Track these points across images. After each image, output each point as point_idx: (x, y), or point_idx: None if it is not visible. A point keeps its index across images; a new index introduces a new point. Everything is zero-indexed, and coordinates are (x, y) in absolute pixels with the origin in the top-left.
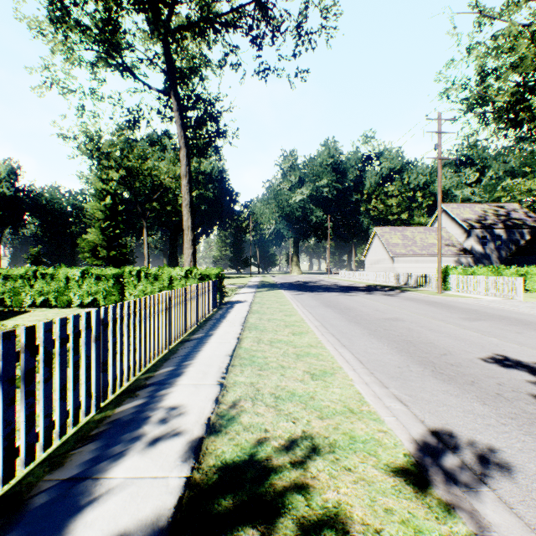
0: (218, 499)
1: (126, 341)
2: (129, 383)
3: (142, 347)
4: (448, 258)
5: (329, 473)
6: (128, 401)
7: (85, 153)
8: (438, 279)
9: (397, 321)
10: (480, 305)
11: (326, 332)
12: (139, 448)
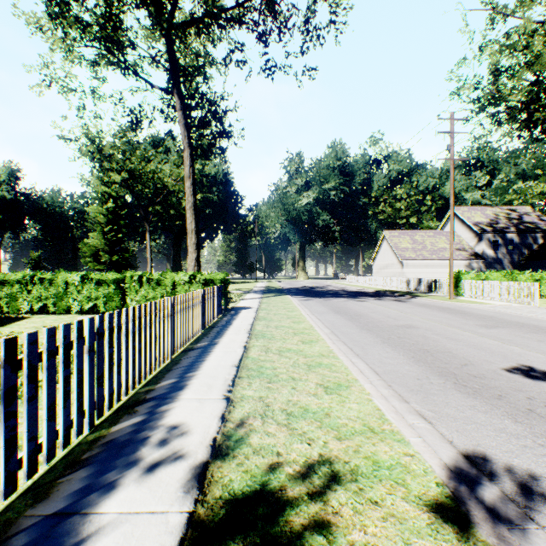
0: (225, 541)
1: (124, 351)
2: (127, 398)
3: (142, 357)
4: (459, 263)
5: (353, 507)
6: (125, 418)
7: (86, 155)
8: (450, 284)
9: (411, 328)
10: (495, 311)
11: (337, 340)
12: (136, 475)
